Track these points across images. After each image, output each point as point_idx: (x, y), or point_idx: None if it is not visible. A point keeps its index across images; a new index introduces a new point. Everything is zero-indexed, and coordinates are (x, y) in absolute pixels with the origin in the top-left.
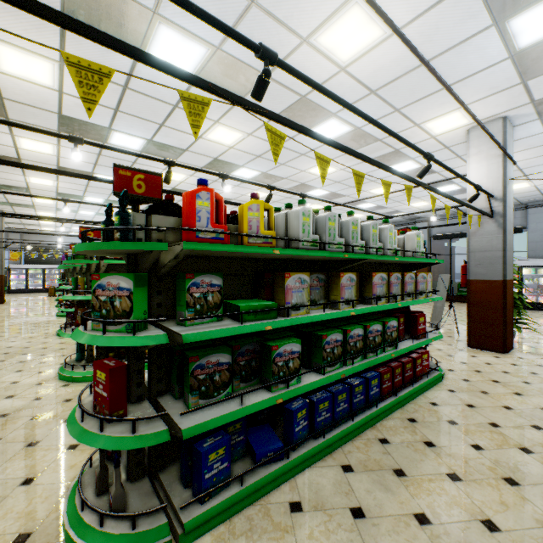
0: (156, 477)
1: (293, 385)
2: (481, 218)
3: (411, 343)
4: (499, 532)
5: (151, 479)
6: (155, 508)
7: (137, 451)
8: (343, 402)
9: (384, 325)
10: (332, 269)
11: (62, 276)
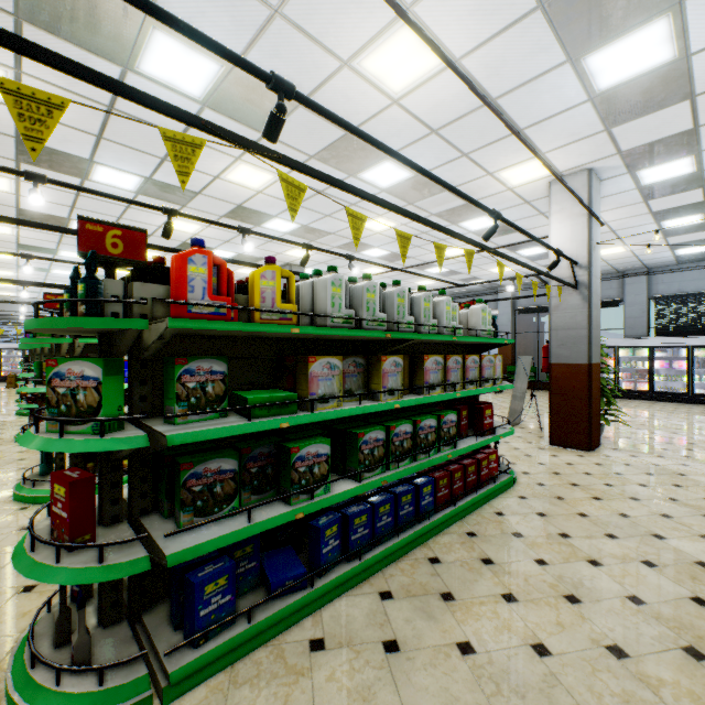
0: (139, 619)
1: (320, 496)
2: (564, 289)
3: (474, 441)
4: (549, 656)
5: (132, 623)
6: (131, 657)
7: (111, 588)
8: (386, 515)
9: (440, 419)
10: (376, 351)
11: (25, 359)
